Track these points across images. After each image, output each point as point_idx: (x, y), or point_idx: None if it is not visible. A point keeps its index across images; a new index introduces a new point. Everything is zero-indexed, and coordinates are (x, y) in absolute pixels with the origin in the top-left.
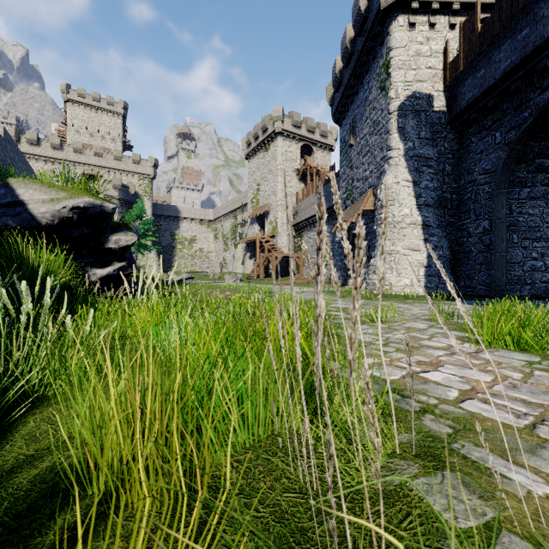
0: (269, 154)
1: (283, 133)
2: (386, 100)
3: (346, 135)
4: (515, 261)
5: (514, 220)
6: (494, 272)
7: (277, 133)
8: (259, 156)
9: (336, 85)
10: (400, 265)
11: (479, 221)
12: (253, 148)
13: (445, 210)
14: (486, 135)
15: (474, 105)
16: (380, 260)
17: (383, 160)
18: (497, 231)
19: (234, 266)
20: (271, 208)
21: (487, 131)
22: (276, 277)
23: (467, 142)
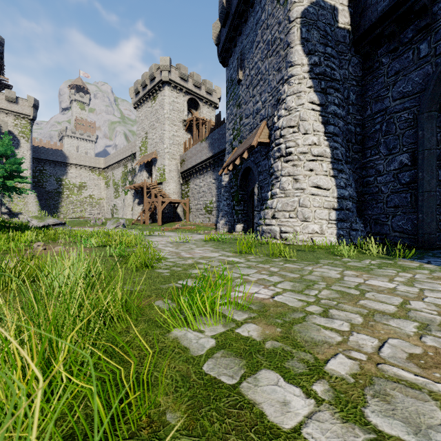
0: (157, 103)
1: (170, 83)
2: (285, 8)
3: (233, 72)
4: (440, 202)
5: (439, 152)
6: (422, 216)
7: (164, 82)
8: (147, 105)
9: (223, 17)
10: (306, 207)
11: (394, 156)
12: (141, 97)
13: (350, 145)
14: (405, 50)
15: (392, 14)
16: (281, 201)
17: (280, 83)
18: (426, 164)
19: (124, 212)
20: (159, 156)
21: (406, 46)
22: (163, 223)
23: (374, 66)
